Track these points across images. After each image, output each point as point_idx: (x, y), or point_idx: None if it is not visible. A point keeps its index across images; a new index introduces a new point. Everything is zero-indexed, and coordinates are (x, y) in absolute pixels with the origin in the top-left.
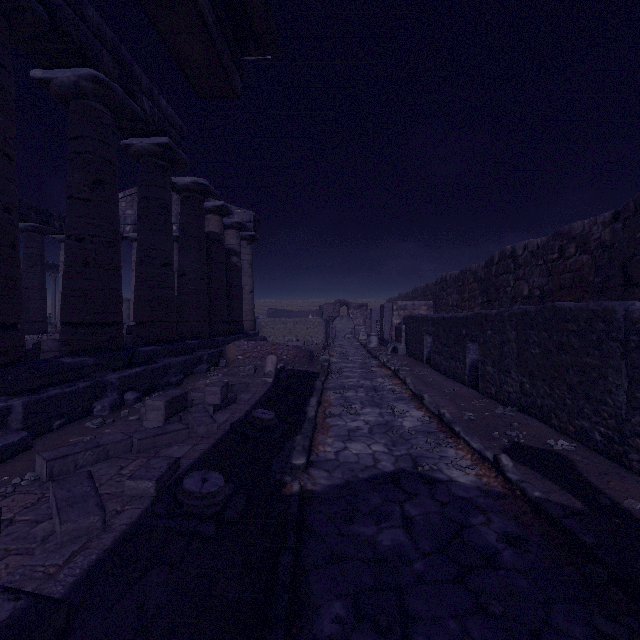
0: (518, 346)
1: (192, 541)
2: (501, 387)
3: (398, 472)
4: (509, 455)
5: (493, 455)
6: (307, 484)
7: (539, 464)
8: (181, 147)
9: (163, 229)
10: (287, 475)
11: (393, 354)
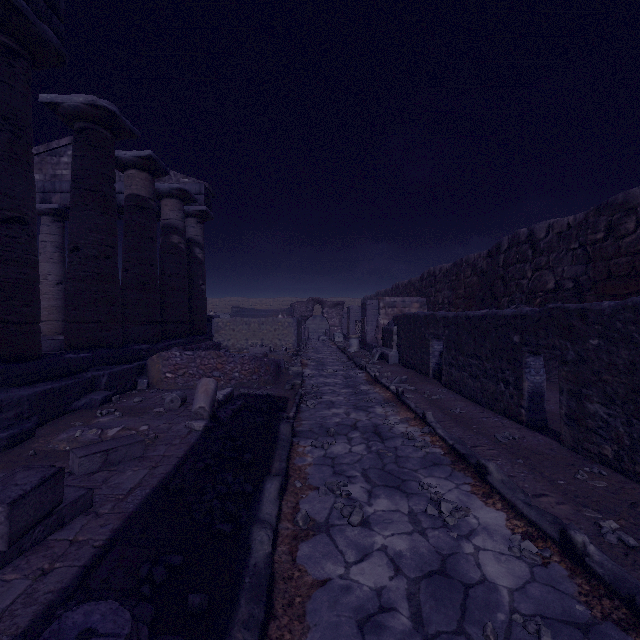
0: None
1: None
2: (637, 449)
3: None
4: None
5: None
6: None
7: None
8: (51, 26)
9: (5, 157)
10: None
11: (382, 362)
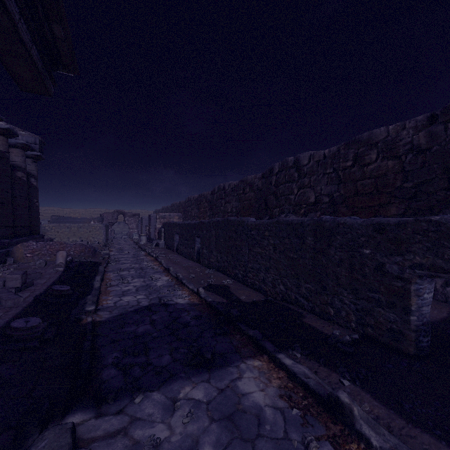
0: (216, 238)
1: (24, 351)
2: (209, 260)
3: (151, 305)
4: (205, 289)
5: (197, 289)
6: (96, 318)
7: (216, 290)
8: None
9: None
10: (83, 315)
11: (156, 247)
